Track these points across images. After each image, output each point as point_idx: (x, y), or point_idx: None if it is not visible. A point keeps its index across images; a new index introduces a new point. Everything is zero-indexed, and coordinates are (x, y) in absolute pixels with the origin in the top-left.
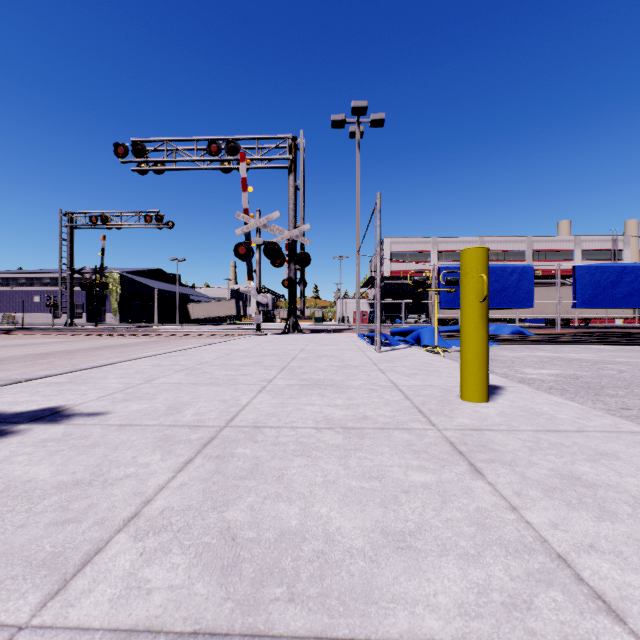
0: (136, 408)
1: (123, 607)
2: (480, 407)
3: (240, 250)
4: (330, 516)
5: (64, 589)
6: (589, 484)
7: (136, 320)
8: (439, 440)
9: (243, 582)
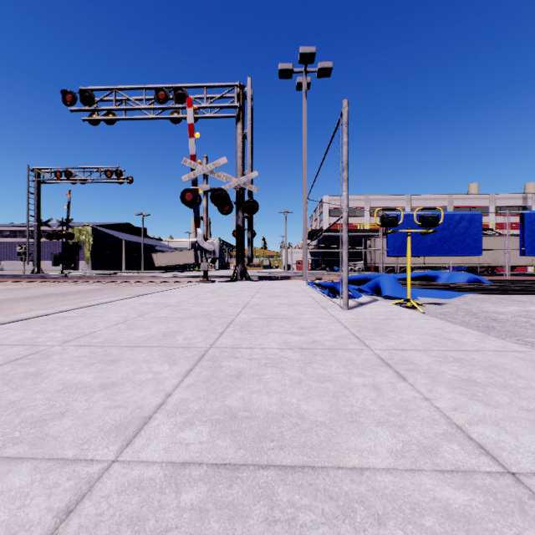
0: None
1: None
2: None
3: (187, 196)
4: None
5: None
6: None
7: (107, 267)
8: None
9: None
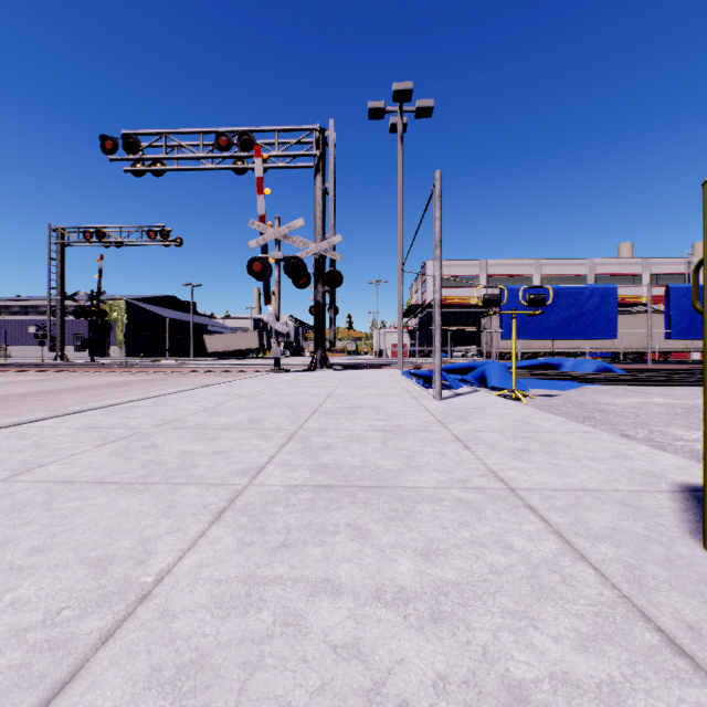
0: None
1: None
2: None
3: (255, 267)
4: None
5: None
6: None
7: (145, 354)
8: None
9: None
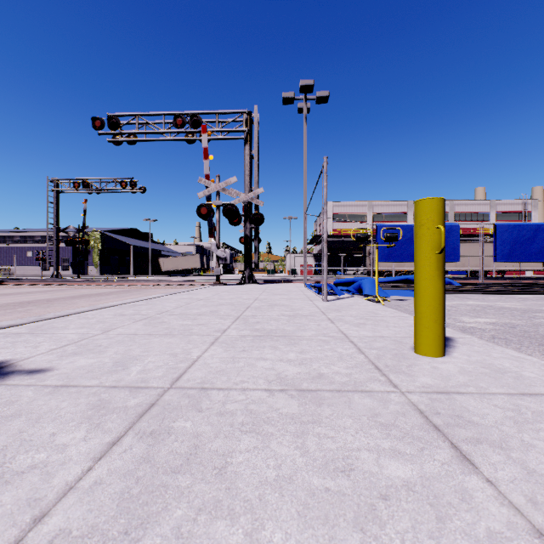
0: (82, 364)
1: None
2: (438, 362)
3: (202, 211)
4: None
5: None
6: None
7: (115, 272)
8: (406, 408)
9: None
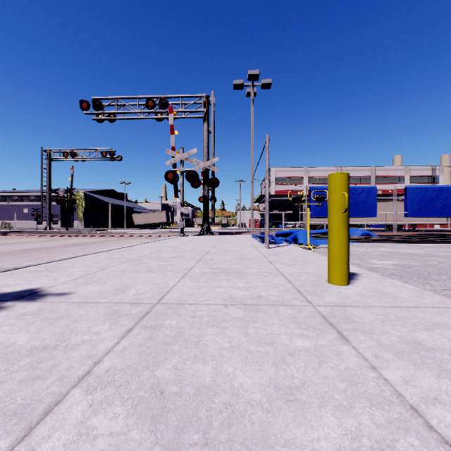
0: (92, 289)
1: (74, 450)
2: (343, 289)
3: (169, 176)
4: (235, 374)
5: (29, 435)
6: (428, 348)
7: (96, 225)
8: (314, 314)
9: (168, 429)
